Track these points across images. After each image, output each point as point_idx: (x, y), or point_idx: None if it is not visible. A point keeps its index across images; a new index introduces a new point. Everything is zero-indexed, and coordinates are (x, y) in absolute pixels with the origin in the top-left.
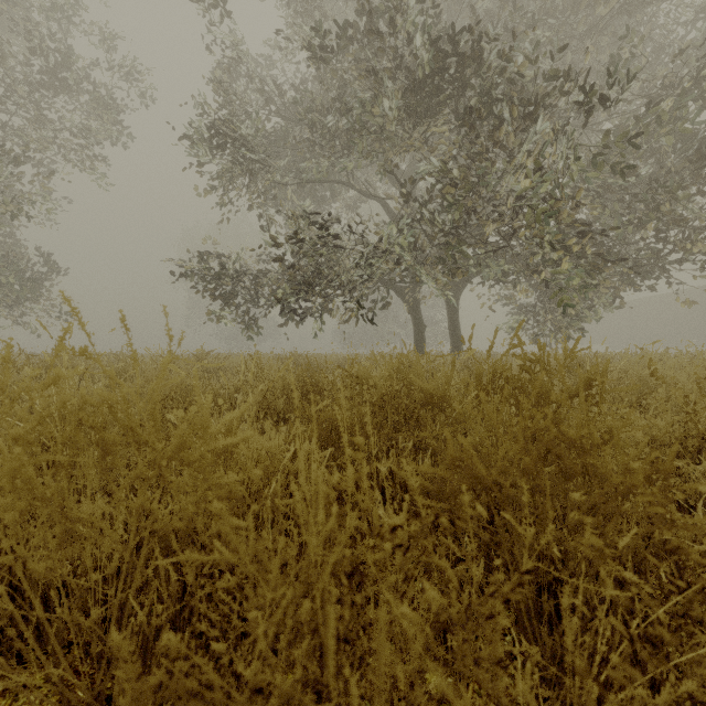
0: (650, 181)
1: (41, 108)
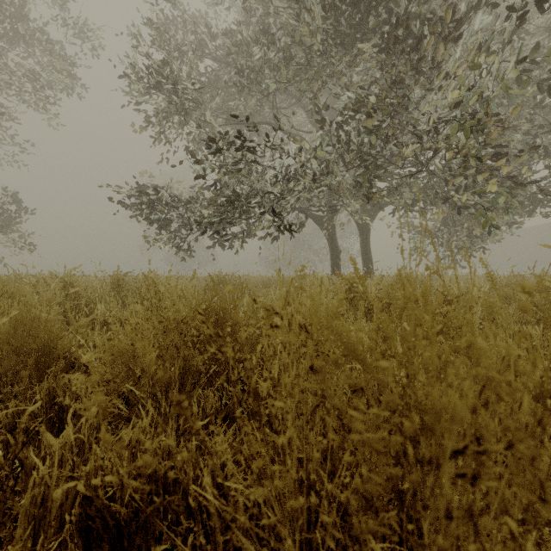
0: None
1: None
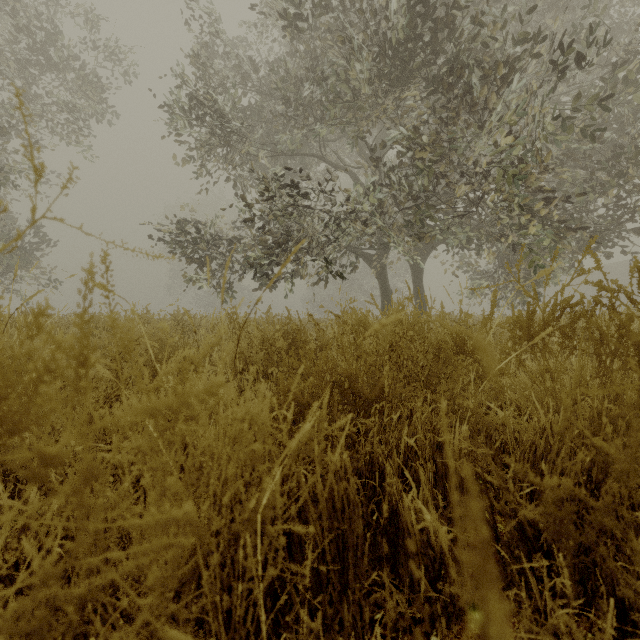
0: (613, 148)
1: (28, 84)
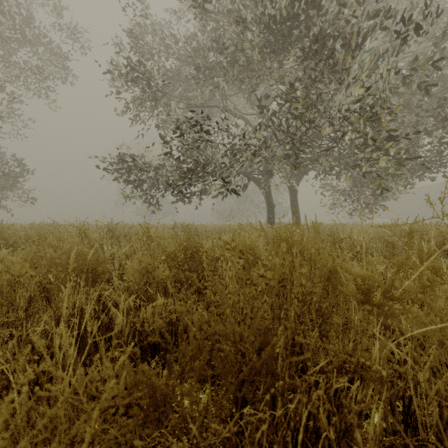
0: (440, 99)
1: (8, 53)
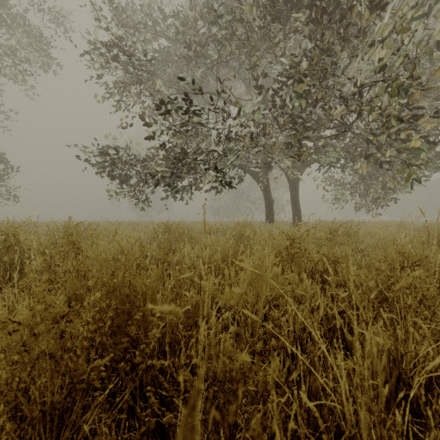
0: None
1: None
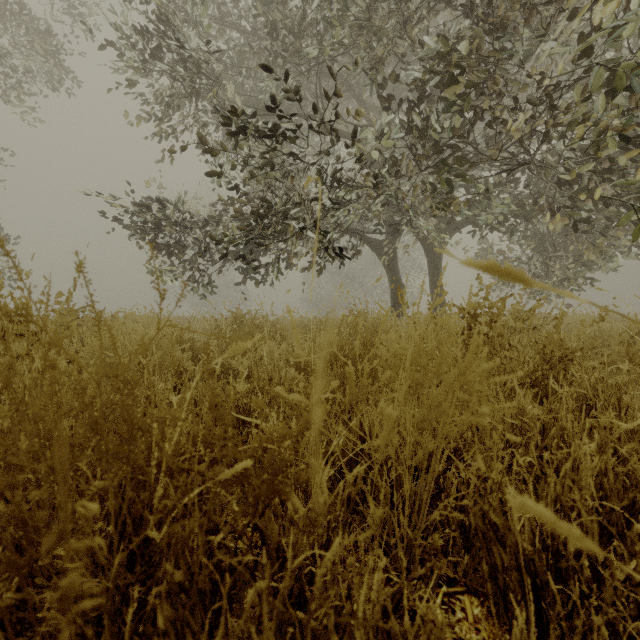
0: None
1: None
